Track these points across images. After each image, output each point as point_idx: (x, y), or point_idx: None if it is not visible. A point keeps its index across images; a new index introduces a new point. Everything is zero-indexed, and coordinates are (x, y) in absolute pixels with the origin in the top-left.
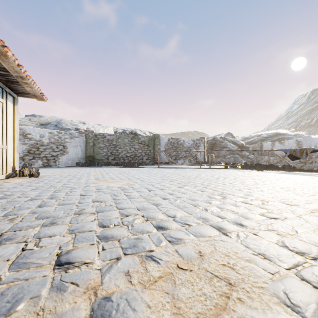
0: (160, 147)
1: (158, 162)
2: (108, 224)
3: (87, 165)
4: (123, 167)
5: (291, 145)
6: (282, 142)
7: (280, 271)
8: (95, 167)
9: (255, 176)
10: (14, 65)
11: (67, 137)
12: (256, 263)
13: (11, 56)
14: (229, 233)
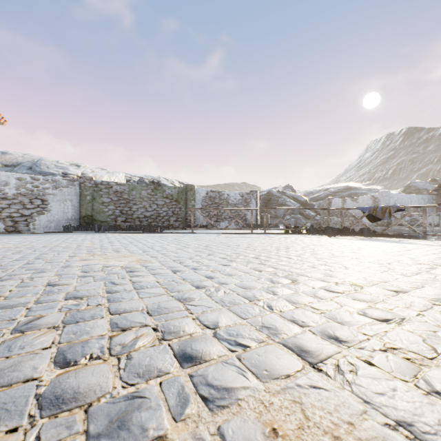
0: (195, 203)
1: (192, 225)
2: (76, 355)
3: (82, 229)
4: (140, 232)
5: (366, 203)
6: (356, 198)
7: None
8: (94, 232)
9: (329, 244)
10: None
11: (49, 186)
12: None
13: None
14: (322, 363)
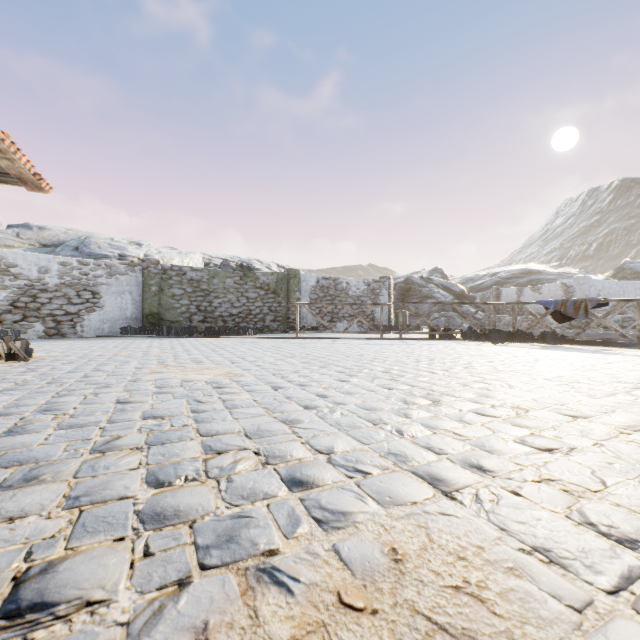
0: (301, 296)
1: (297, 326)
2: (170, 477)
3: (146, 333)
4: (224, 337)
5: (554, 294)
6: (538, 287)
7: (596, 599)
8: (162, 337)
9: (492, 355)
10: None
11: (102, 273)
12: (534, 578)
13: None
14: (457, 492)
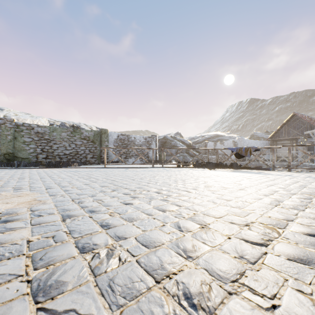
0: (108, 144)
1: (104, 161)
2: None
3: (2, 165)
4: (58, 167)
5: (229, 145)
6: (223, 142)
7: None
8: (13, 168)
9: (213, 176)
10: None
11: None
12: None
13: None
14: None
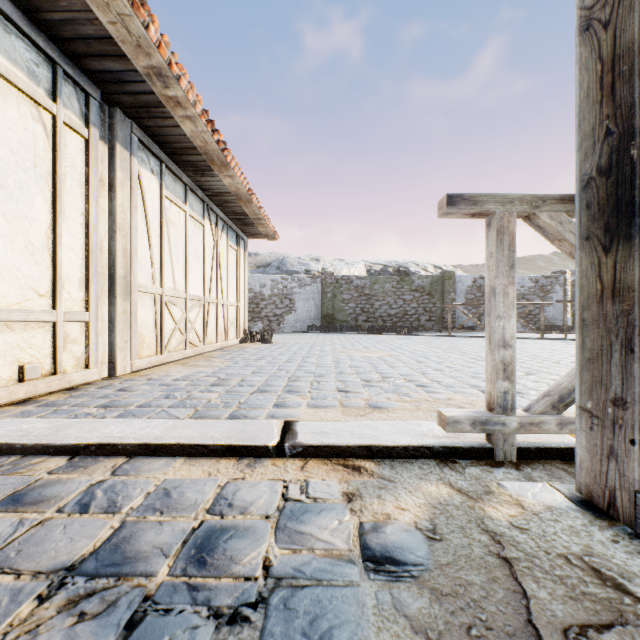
0: (456, 296)
1: (449, 325)
2: (369, 380)
3: (324, 329)
4: (383, 334)
5: None
6: None
7: None
8: (336, 333)
9: None
10: (255, 209)
11: (295, 285)
12: None
13: (255, 201)
14: None
